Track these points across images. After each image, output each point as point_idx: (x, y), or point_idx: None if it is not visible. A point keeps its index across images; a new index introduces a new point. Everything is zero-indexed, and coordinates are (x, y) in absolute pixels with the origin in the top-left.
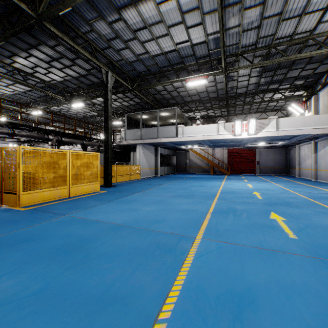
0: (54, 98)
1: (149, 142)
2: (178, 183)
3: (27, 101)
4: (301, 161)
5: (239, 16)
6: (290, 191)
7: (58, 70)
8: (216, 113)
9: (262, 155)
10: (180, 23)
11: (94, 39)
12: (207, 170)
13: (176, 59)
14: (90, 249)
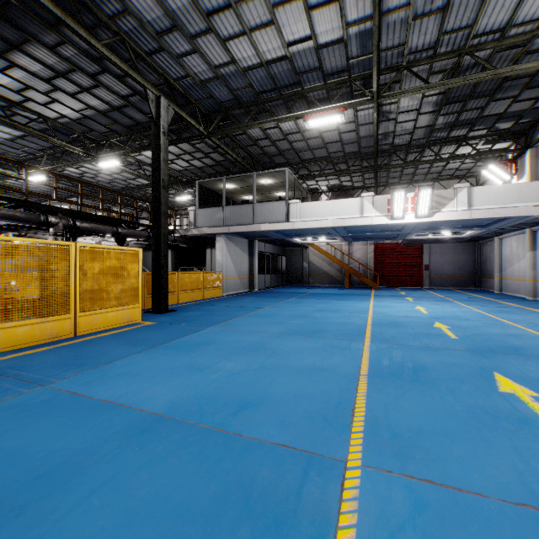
0: (67, 152)
1: (239, 230)
2: (291, 304)
3: (21, 158)
4: (503, 264)
5: None
6: (502, 321)
7: (70, 98)
8: (354, 181)
9: (433, 255)
10: None
11: (131, 32)
12: (339, 280)
13: (287, 77)
14: (48, 520)
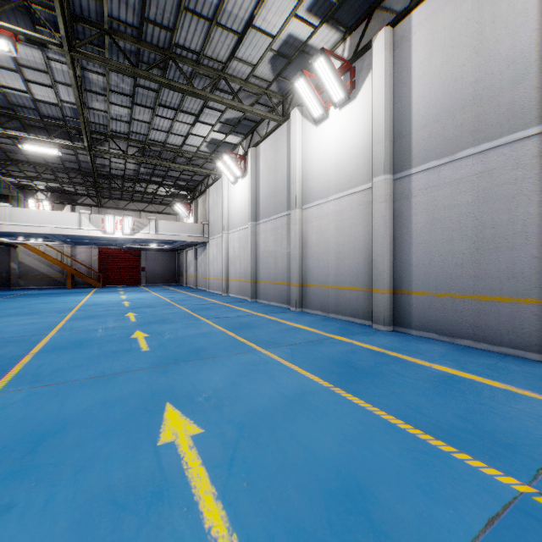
0: None
1: None
2: (2, 303)
3: None
4: (187, 267)
5: (105, 104)
6: (163, 298)
7: None
8: (78, 189)
9: (149, 259)
10: (15, 71)
11: None
12: (60, 281)
13: None
14: None
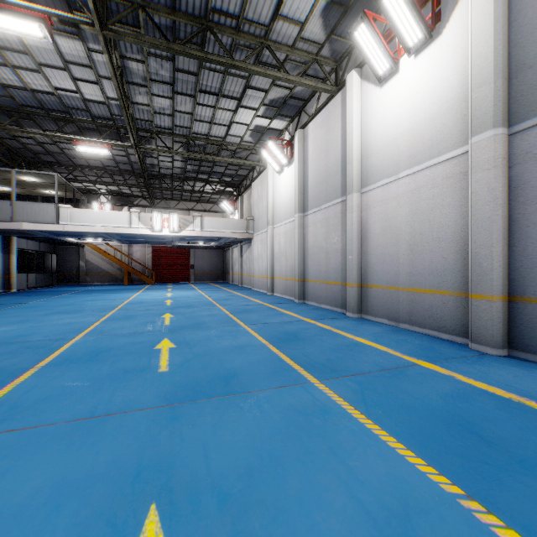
0: None
1: None
2: (60, 299)
3: None
4: (233, 265)
5: (148, 97)
6: (206, 296)
7: None
8: (133, 191)
9: (197, 257)
10: (62, 69)
11: None
12: (119, 278)
13: (56, 105)
14: None
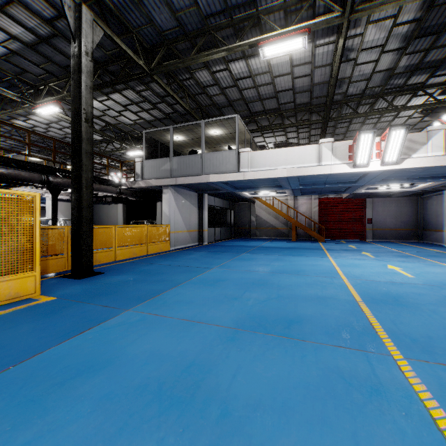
0: (6, 99)
1: (187, 182)
2: (242, 262)
3: None
4: None
5: None
6: None
7: None
8: (300, 138)
9: (376, 208)
10: None
11: None
12: (285, 233)
13: None
14: None
